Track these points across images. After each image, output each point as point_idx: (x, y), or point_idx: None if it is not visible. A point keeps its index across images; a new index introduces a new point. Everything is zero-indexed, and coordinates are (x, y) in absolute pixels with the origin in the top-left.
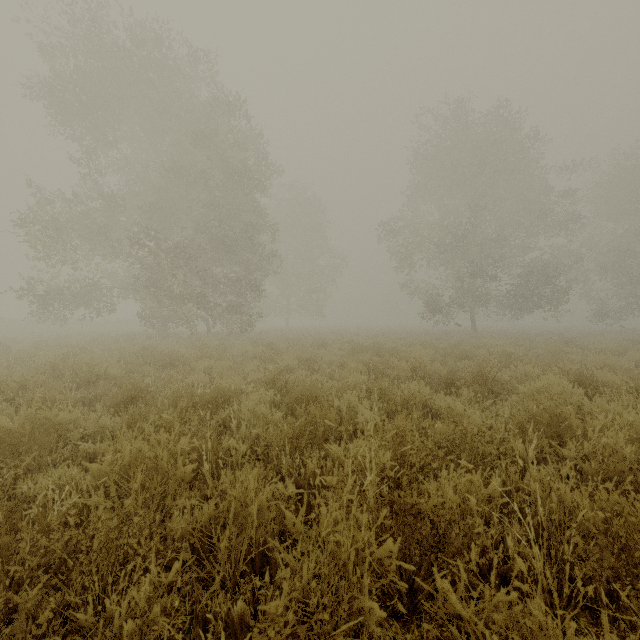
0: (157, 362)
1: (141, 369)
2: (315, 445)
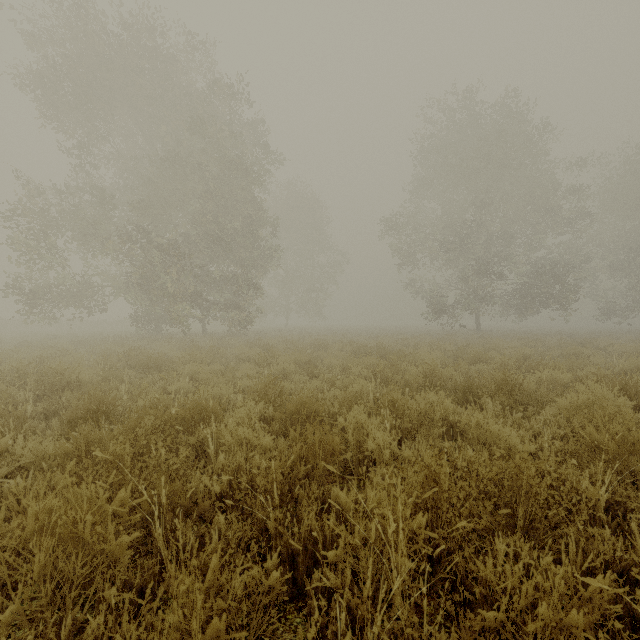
0: (140, 366)
1: (119, 374)
2: (313, 481)
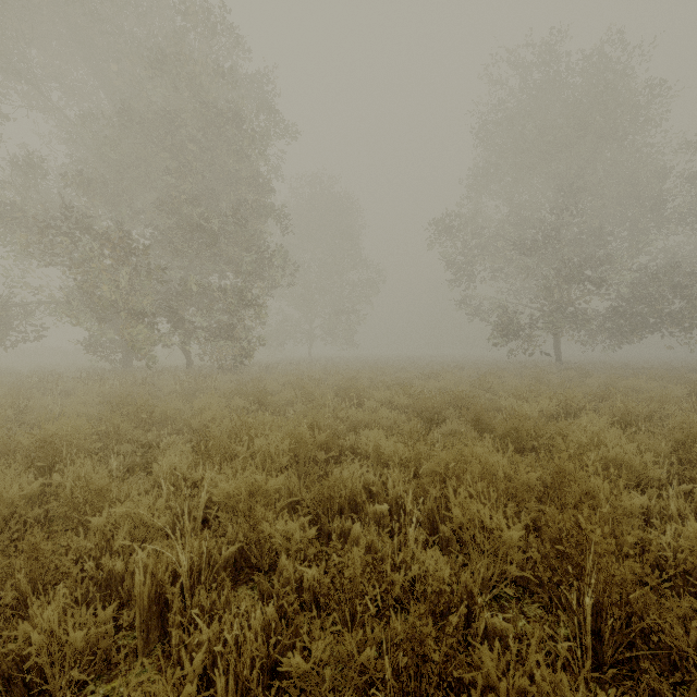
0: None
1: None
2: None
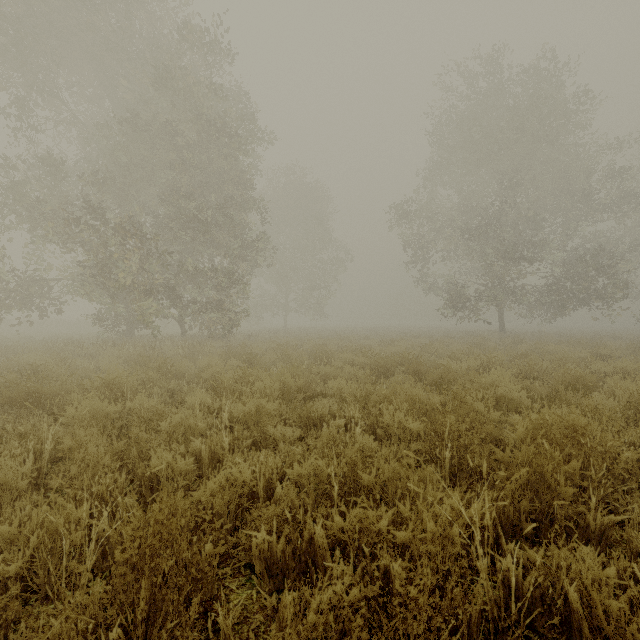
0: (2, 402)
1: None
2: None
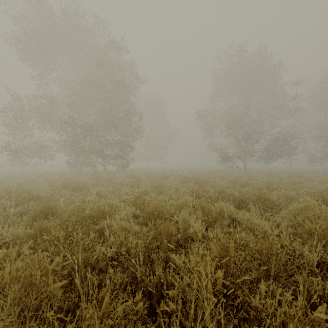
0: (71, 188)
1: (59, 192)
2: (161, 250)
